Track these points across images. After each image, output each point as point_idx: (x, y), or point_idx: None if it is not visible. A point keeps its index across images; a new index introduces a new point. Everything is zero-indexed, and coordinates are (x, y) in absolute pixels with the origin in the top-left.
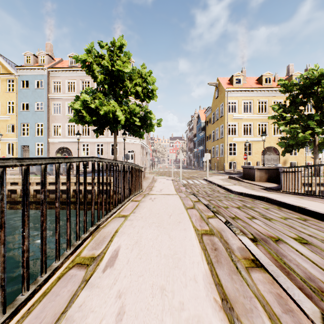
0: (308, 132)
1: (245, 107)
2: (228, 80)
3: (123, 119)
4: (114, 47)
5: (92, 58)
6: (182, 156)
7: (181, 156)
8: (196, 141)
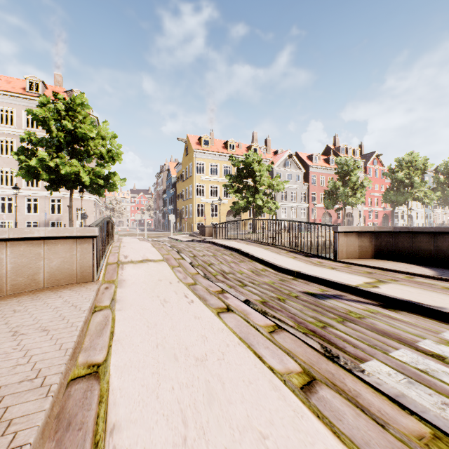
0: (245, 200)
1: (212, 169)
2: (197, 139)
3: (88, 180)
4: (73, 102)
5: (47, 111)
6: (147, 216)
7: (146, 217)
8: (166, 198)
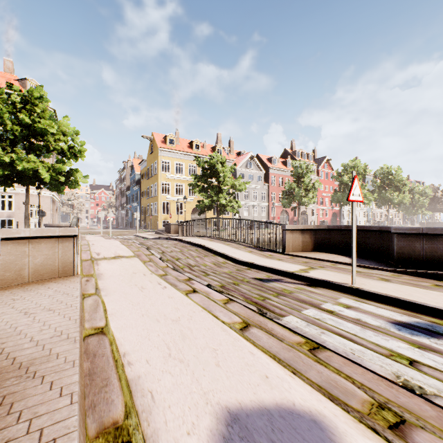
0: (209, 199)
1: (178, 168)
2: (162, 138)
3: (48, 177)
4: (30, 95)
5: (0, 102)
6: (112, 214)
7: (111, 215)
8: (129, 195)
